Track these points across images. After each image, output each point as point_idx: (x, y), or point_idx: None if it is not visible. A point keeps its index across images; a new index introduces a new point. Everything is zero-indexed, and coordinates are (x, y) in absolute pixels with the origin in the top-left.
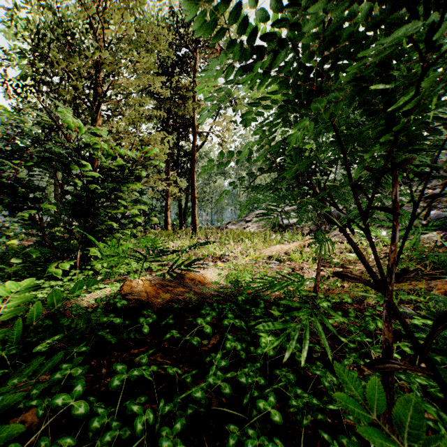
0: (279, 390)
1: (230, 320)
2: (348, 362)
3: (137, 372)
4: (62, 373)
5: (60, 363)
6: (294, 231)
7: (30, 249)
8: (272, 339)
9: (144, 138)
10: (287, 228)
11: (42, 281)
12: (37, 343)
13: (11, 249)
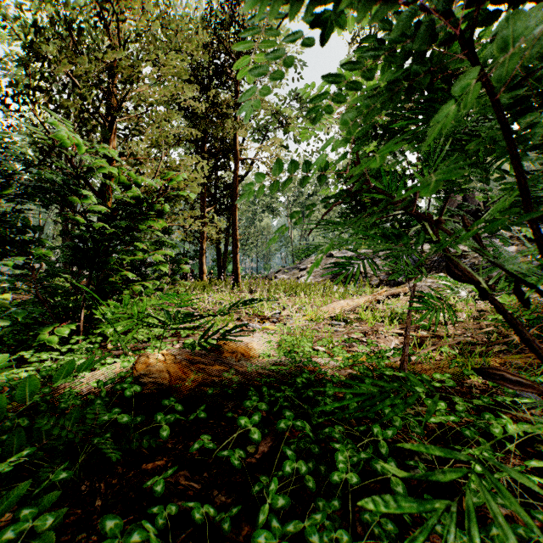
0: (367, 542)
1: (289, 422)
2: (478, 498)
3: (138, 535)
4: (18, 528)
5: (25, 499)
6: (360, 282)
7: (16, 309)
8: (354, 455)
9: (172, 163)
10: (351, 278)
11: (30, 352)
12: (0, 458)
13: (2, 306)
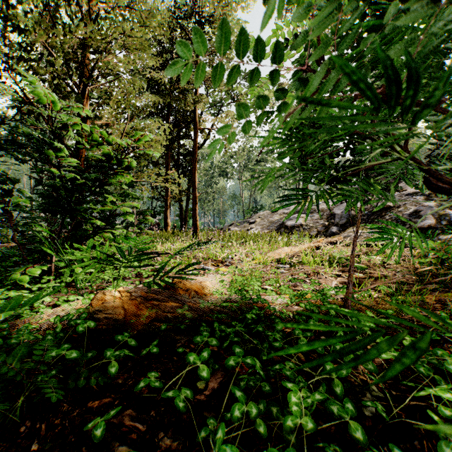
0: None
1: (238, 359)
2: (451, 449)
3: None
4: None
5: None
6: (301, 232)
7: None
8: (308, 396)
9: (137, 125)
10: (293, 230)
11: (0, 290)
12: None
13: None
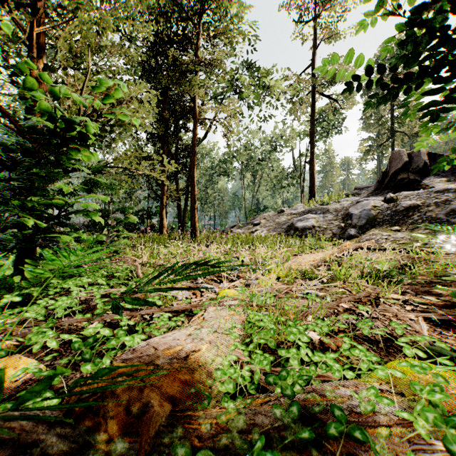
0: None
1: None
2: None
3: None
4: None
5: None
6: (316, 235)
7: None
8: None
9: None
10: (304, 232)
11: None
12: None
13: None
